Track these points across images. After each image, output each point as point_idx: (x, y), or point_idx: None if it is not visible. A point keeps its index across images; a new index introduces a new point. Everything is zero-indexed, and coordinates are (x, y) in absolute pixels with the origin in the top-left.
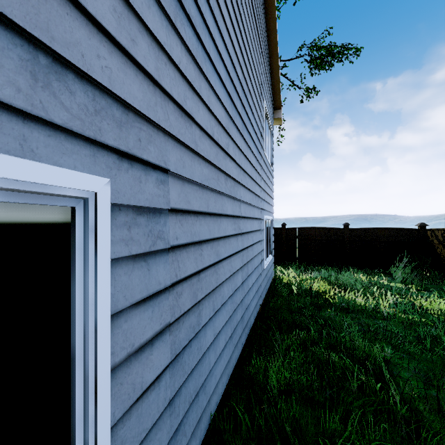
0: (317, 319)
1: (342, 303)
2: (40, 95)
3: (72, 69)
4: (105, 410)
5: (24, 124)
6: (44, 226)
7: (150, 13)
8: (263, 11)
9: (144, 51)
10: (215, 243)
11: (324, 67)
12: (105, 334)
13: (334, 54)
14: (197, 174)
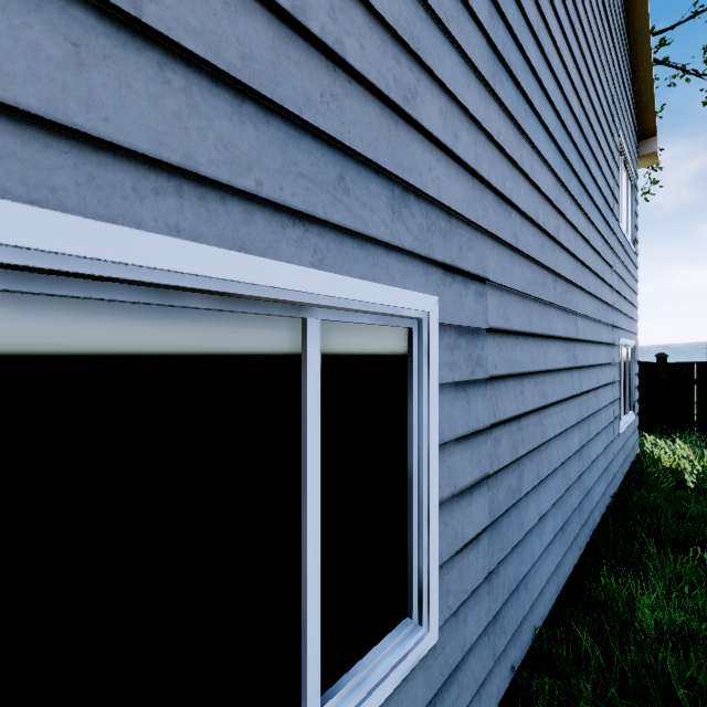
0: None
1: None
2: (396, 226)
3: (412, 191)
4: (435, 544)
5: (387, 255)
6: (392, 346)
7: (469, 93)
8: None
9: (465, 141)
10: (539, 379)
11: None
12: (435, 462)
13: None
14: (517, 280)
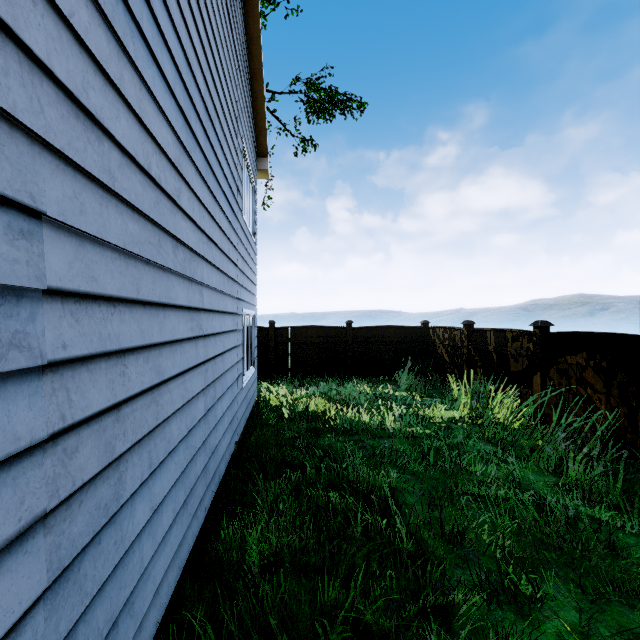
0: (314, 450)
1: (345, 424)
2: None
3: None
4: None
5: None
6: None
7: None
8: (241, 5)
9: None
10: (153, 353)
11: (324, 115)
12: None
13: (335, 102)
14: (113, 231)
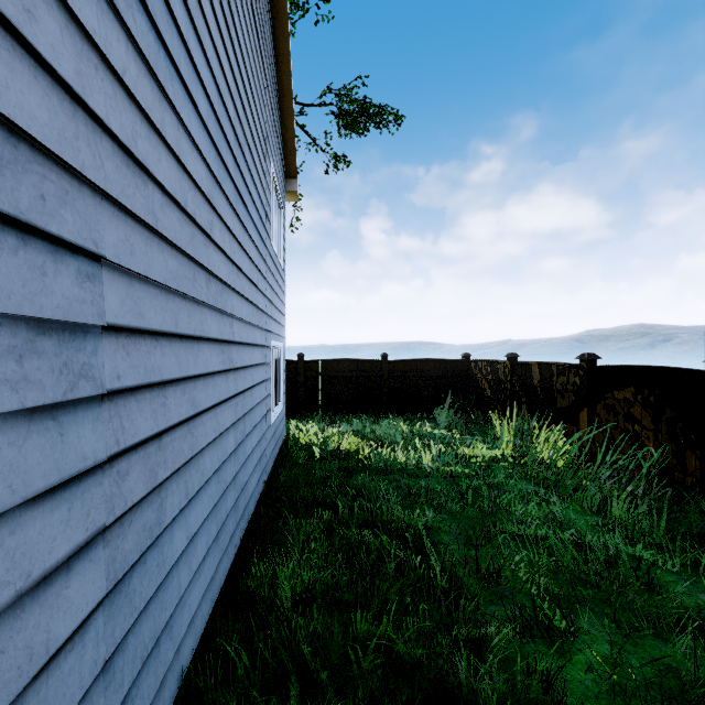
0: (347, 490)
1: (379, 463)
2: None
3: None
4: None
5: None
6: None
7: None
8: (270, 20)
9: (53, 35)
10: (189, 385)
11: (357, 129)
12: None
13: (370, 115)
14: (156, 268)
